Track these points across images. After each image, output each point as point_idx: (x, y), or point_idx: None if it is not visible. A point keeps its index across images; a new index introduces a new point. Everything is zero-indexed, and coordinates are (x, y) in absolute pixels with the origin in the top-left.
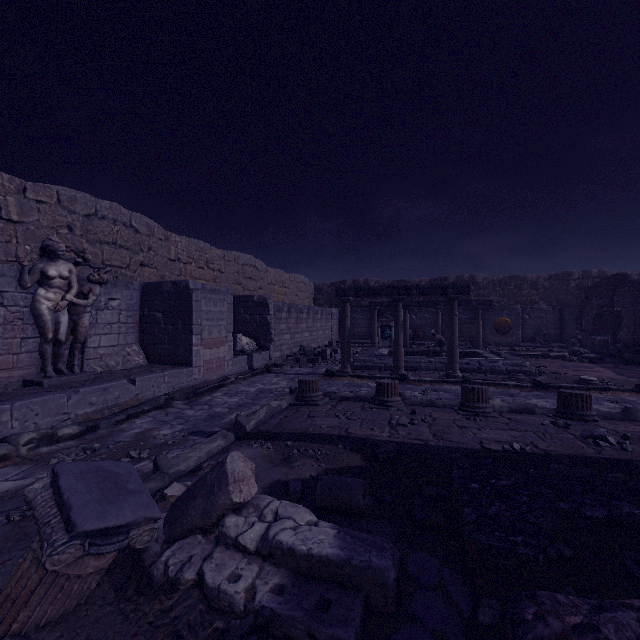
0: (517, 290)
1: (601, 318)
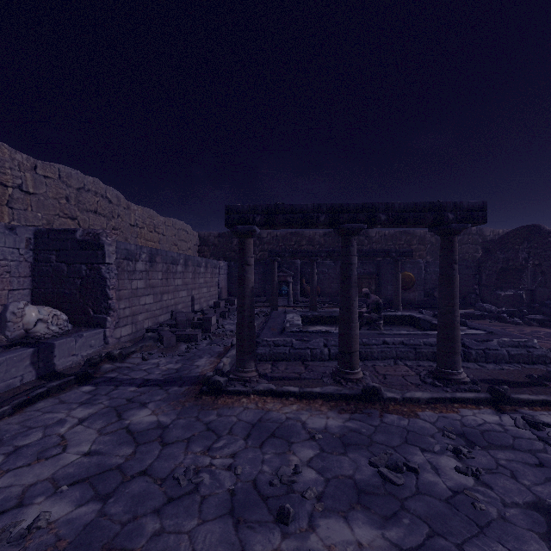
0: (407, 245)
1: (504, 272)
